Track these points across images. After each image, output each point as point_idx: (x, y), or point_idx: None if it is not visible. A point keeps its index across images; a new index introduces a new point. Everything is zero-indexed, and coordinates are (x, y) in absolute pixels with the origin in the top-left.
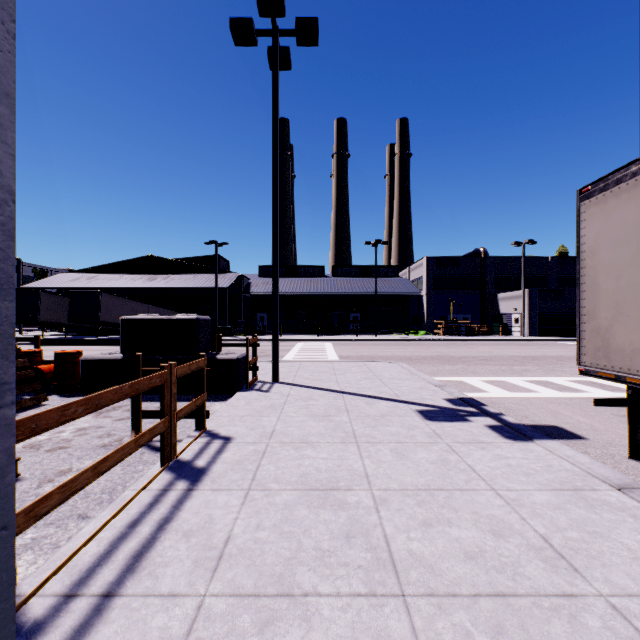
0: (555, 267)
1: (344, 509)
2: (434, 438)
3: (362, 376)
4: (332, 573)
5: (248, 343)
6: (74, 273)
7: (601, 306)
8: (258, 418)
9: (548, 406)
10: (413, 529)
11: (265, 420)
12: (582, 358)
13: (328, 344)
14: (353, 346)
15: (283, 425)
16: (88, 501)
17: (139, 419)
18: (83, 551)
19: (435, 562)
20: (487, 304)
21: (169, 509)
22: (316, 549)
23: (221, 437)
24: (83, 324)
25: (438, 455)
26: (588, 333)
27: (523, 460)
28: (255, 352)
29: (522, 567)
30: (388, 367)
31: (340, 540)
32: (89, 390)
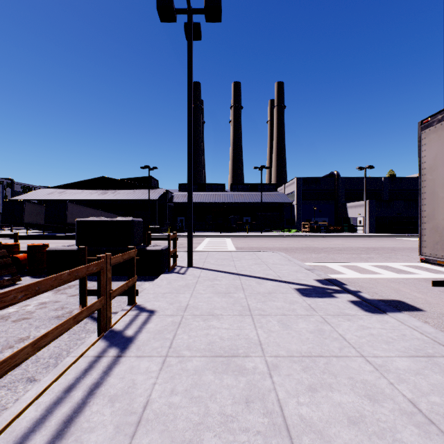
0: (387, 185)
1: (243, 374)
2: (310, 311)
3: (253, 262)
4: (235, 439)
5: (170, 238)
6: (49, 189)
7: (439, 210)
8: (176, 295)
9: (391, 285)
10: (301, 394)
11: (181, 296)
12: (423, 250)
13: (228, 239)
14: (245, 240)
15: (195, 300)
16: (37, 365)
17: (85, 296)
18: (22, 416)
19: (323, 427)
20: (339, 210)
21: (100, 374)
22: (221, 414)
23: (147, 310)
24: (55, 224)
25: (315, 325)
26: (428, 231)
27: (382, 330)
28: (175, 245)
29: (399, 433)
30: (271, 255)
31: (241, 405)
32: (53, 273)
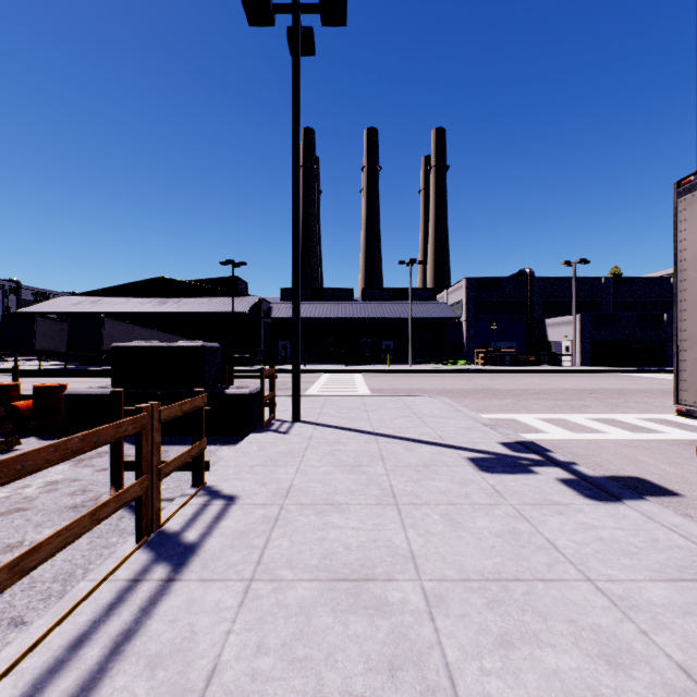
0: (609, 290)
1: (384, 615)
2: (495, 497)
3: (398, 413)
4: None
5: (263, 375)
6: (76, 296)
7: None
8: (272, 469)
9: (623, 451)
10: (487, 653)
11: (281, 471)
12: (681, 395)
13: (358, 375)
14: (386, 377)
15: (303, 479)
16: (31, 595)
17: (120, 472)
18: None
19: None
20: (534, 331)
21: (135, 615)
22: (344, 693)
23: (223, 496)
24: (85, 353)
25: (504, 523)
26: (690, 363)
27: (617, 531)
28: (272, 385)
29: None
30: (427, 402)
31: (380, 675)
32: (74, 431)
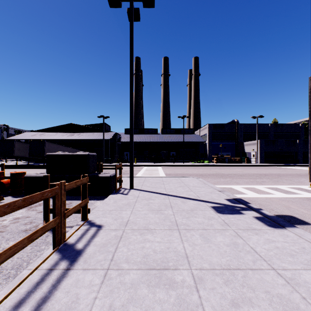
0: (272, 129)
1: (173, 288)
2: (225, 226)
3: (178, 185)
4: None
5: (116, 167)
6: (33, 132)
7: None
8: (120, 212)
9: (282, 203)
10: (226, 310)
11: (124, 213)
12: None
13: (159, 167)
14: (172, 168)
15: (134, 216)
16: None
17: (48, 214)
18: None
19: None
20: (238, 147)
21: (49, 288)
22: None
23: (96, 225)
24: (37, 157)
25: (230, 239)
26: None
27: (285, 243)
28: (120, 172)
29: None
30: (191, 180)
31: None
32: (28, 193)
